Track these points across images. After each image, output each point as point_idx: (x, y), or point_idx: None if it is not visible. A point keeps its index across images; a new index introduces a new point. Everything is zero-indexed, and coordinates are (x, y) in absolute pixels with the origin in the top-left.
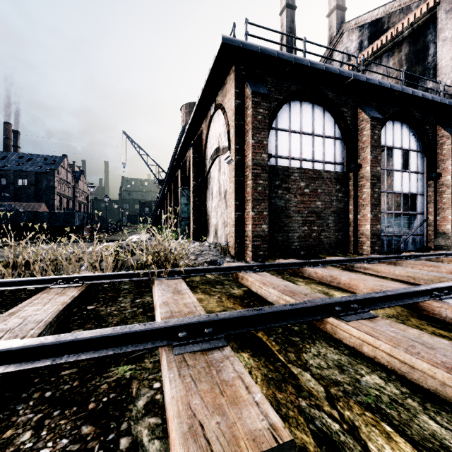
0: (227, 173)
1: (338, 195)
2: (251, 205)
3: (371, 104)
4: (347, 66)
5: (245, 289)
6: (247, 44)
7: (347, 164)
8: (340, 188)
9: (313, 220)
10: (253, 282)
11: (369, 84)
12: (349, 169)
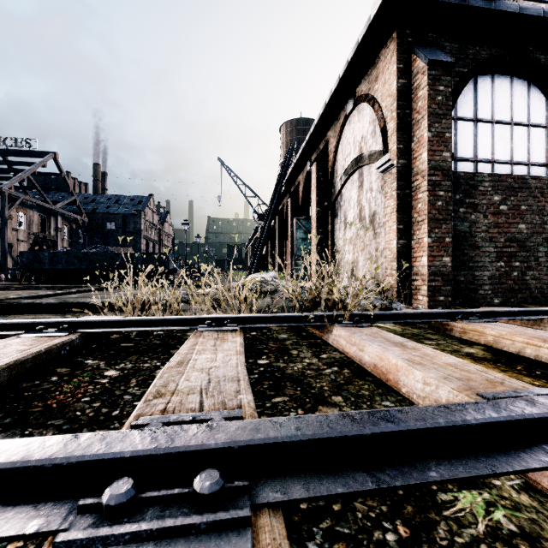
0: (377, 188)
1: None
2: (425, 228)
3: None
4: None
5: (483, 348)
6: None
7: None
8: None
9: (514, 252)
10: (503, 337)
11: None
12: None
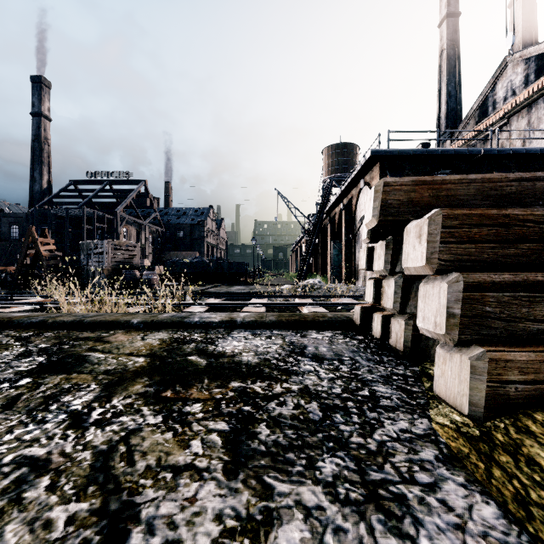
0: None
1: None
2: None
3: (510, 165)
4: (509, 102)
5: None
6: (388, 152)
7: None
8: None
9: None
10: None
11: (502, 154)
12: None
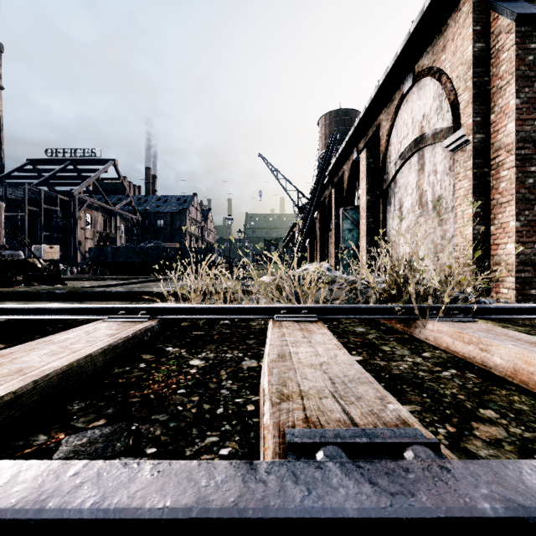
0: (444, 170)
1: None
2: (512, 211)
3: None
4: None
5: None
6: None
7: None
8: None
9: None
10: None
11: None
12: None
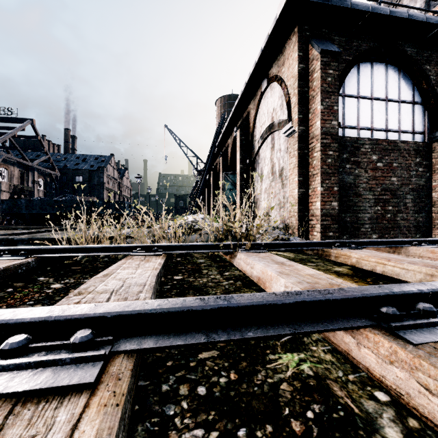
0: (284, 149)
1: (418, 169)
2: (319, 180)
3: None
4: None
5: (349, 268)
6: None
7: (428, 133)
8: (420, 162)
9: (388, 199)
10: (362, 259)
11: None
12: (432, 138)
